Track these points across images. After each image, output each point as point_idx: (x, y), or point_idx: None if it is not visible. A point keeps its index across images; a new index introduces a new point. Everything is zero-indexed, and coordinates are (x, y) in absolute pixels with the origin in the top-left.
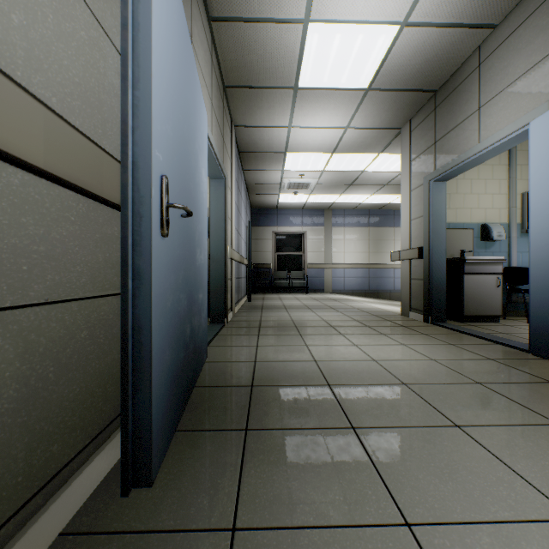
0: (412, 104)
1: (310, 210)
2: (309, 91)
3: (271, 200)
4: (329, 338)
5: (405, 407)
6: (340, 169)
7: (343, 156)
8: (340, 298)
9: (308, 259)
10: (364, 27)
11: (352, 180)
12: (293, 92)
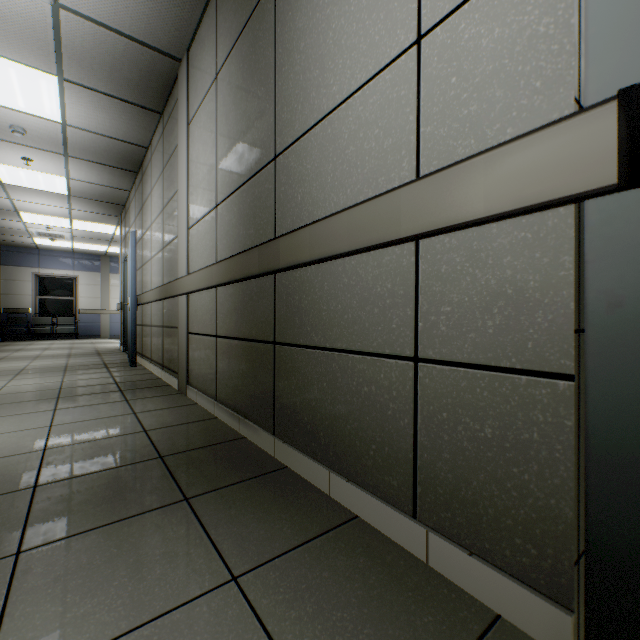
0: (114, 207)
1: (85, 255)
2: (16, 186)
3: (25, 241)
4: (19, 361)
5: (5, 373)
6: (90, 230)
7: (84, 223)
8: (103, 342)
9: (81, 304)
10: (40, 173)
11: (110, 238)
12: (1, 183)
